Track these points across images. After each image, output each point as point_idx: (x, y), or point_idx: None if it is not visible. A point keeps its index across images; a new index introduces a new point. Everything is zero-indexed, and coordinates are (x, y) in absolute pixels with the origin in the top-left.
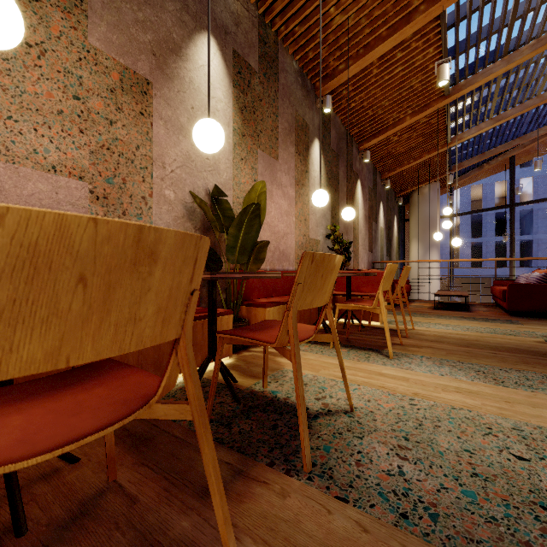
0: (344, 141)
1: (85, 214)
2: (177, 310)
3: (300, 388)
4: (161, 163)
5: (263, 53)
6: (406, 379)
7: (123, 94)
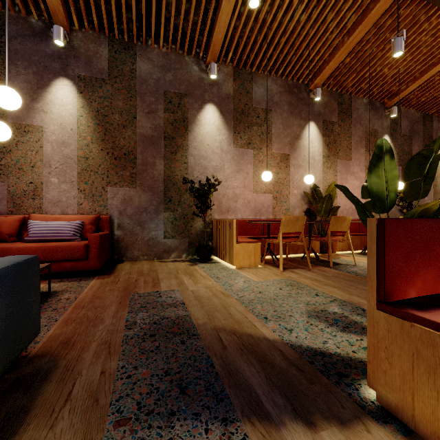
0: (420, 122)
1: (271, 203)
2: (301, 227)
3: (330, 249)
4: (292, 181)
5: (341, 110)
6: None
7: (281, 163)
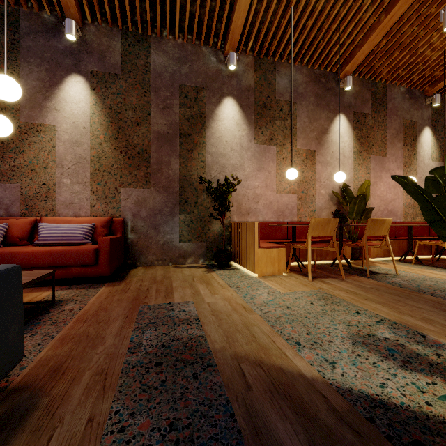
0: None
1: (296, 205)
2: (333, 231)
3: (366, 256)
4: (319, 180)
5: (374, 100)
6: (443, 275)
7: (306, 160)
